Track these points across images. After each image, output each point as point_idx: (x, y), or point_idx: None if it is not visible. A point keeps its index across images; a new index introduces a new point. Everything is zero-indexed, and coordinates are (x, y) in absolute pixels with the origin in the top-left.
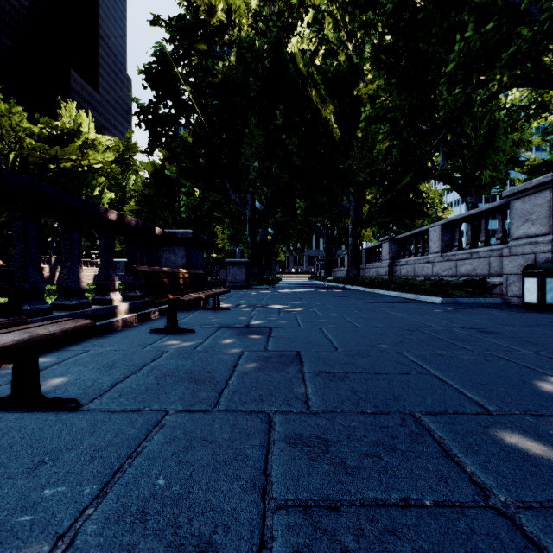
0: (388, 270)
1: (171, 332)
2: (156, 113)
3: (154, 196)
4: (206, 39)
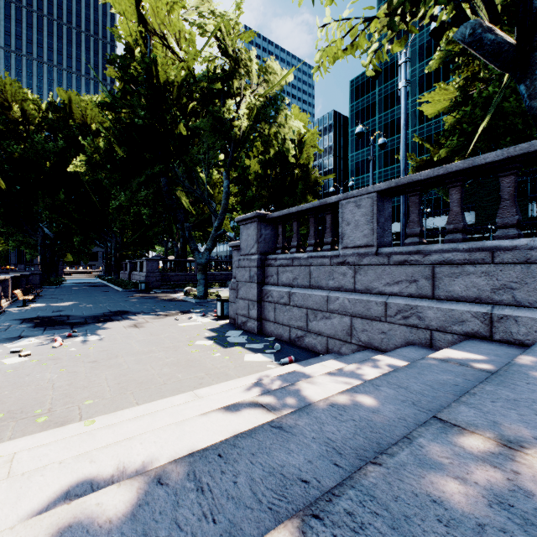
0: (128, 276)
1: (34, 299)
2: None
3: None
4: (3, 122)
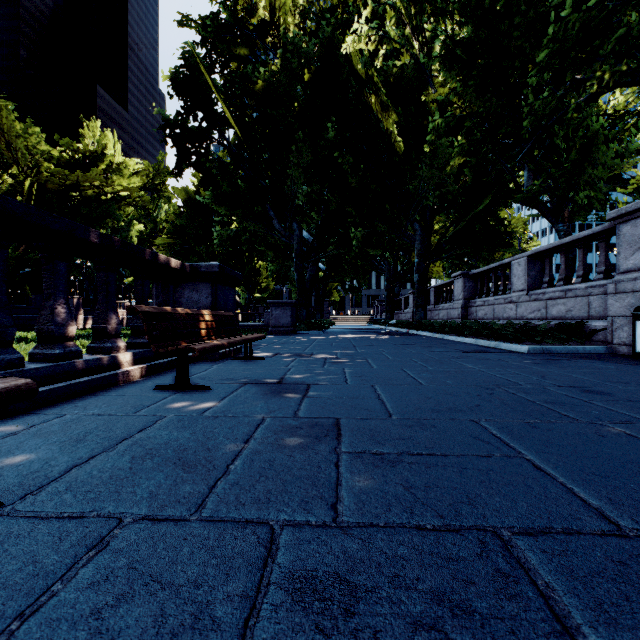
0: (461, 311)
1: (181, 389)
2: (188, 129)
3: (187, 227)
4: (245, 42)
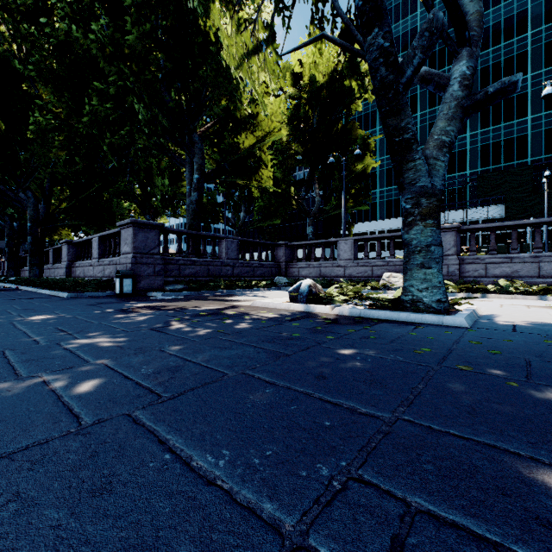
0: (66, 271)
1: None
2: None
3: None
4: None
